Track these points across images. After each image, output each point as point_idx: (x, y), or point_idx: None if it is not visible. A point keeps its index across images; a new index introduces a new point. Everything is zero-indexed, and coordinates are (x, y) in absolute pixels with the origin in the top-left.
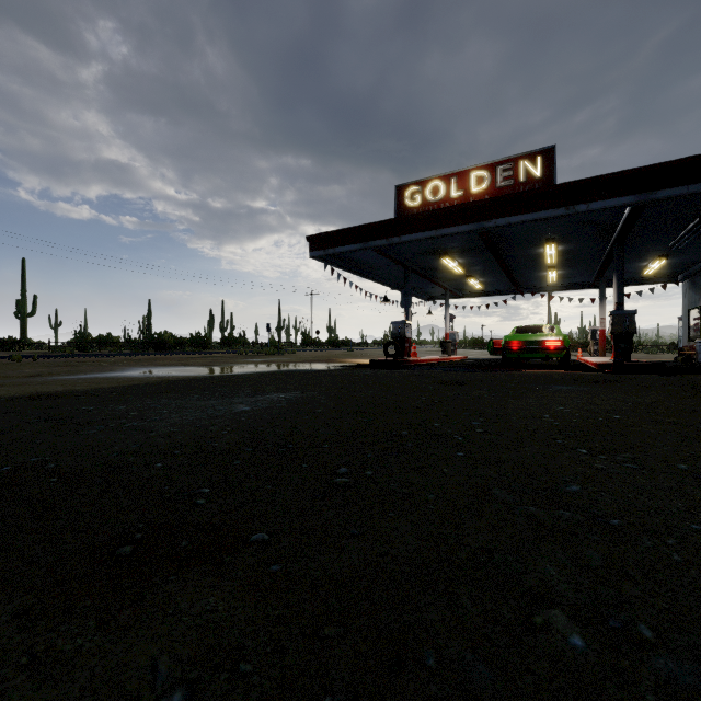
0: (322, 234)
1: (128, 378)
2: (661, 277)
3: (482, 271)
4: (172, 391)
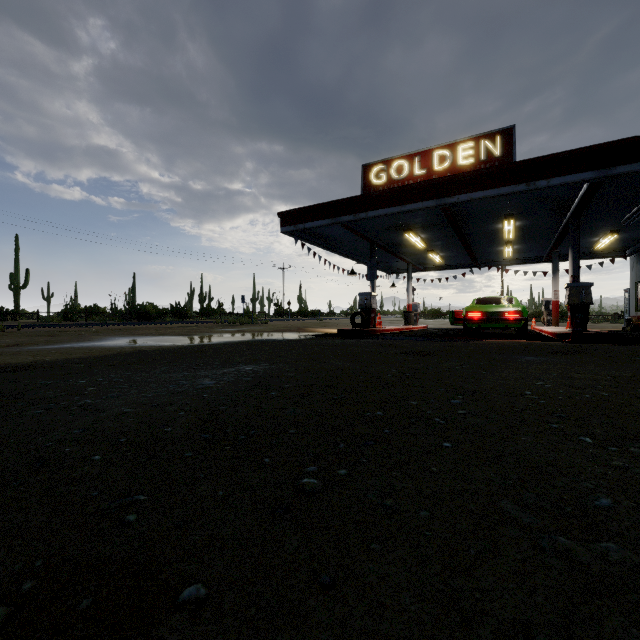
0: (293, 211)
1: (102, 348)
2: (609, 252)
3: (443, 245)
4: (141, 362)
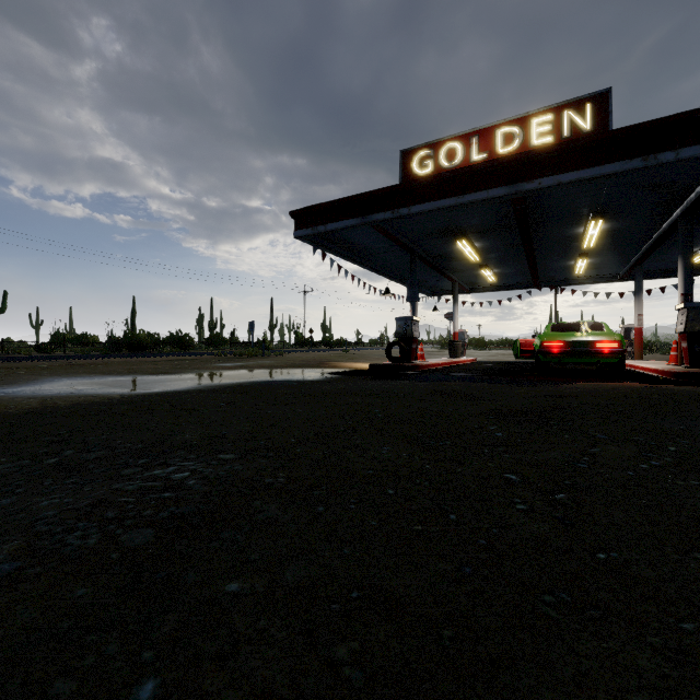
0: (310, 208)
1: None
2: None
3: (500, 259)
4: None
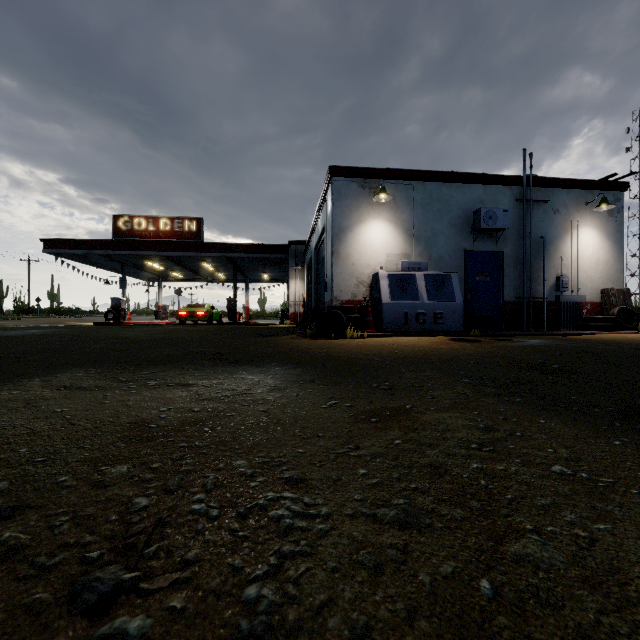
0: (55, 239)
1: None
2: (278, 280)
3: (178, 269)
4: None
